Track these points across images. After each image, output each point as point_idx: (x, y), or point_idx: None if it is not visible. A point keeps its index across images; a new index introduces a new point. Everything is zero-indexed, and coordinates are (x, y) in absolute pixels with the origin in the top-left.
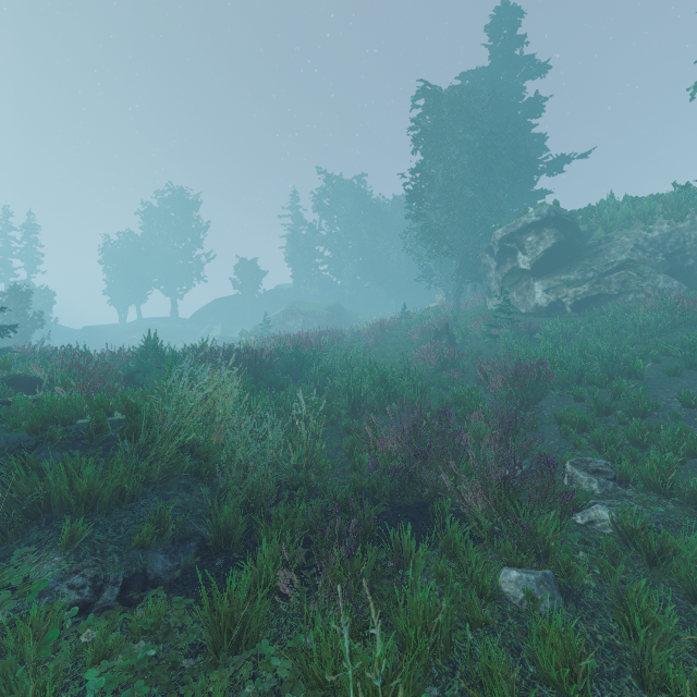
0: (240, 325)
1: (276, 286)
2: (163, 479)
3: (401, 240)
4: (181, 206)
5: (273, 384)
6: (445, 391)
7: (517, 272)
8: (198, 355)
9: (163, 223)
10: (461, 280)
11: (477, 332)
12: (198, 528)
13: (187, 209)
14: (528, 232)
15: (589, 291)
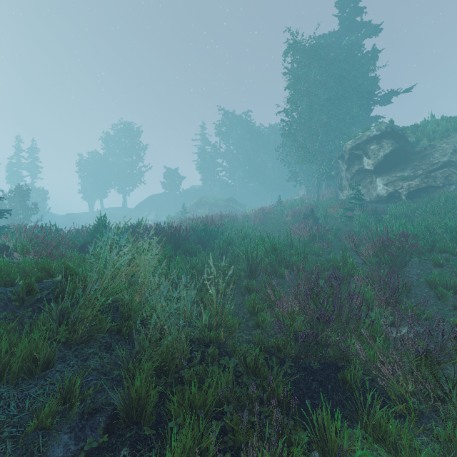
0: (167, 212)
1: (190, 187)
2: (86, 338)
3: (275, 154)
4: (129, 134)
5: (188, 252)
6: (318, 257)
7: (363, 172)
8: (135, 230)
9: (117, 146)
10: (319, 179)
11: (335, 214)
12: (111, 396)
13: (133, 136)
14: (371, 142)
15: (420, 184)
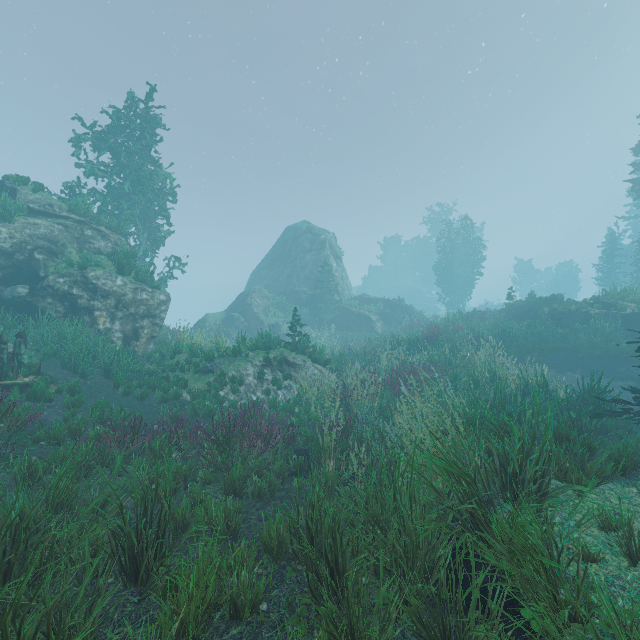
0: None
1: None
2: None
3: None
4: None
5: None
6: None
7: None
8: None
9: None
10: None
11: None
12: None
13: None
14: None
15: None
